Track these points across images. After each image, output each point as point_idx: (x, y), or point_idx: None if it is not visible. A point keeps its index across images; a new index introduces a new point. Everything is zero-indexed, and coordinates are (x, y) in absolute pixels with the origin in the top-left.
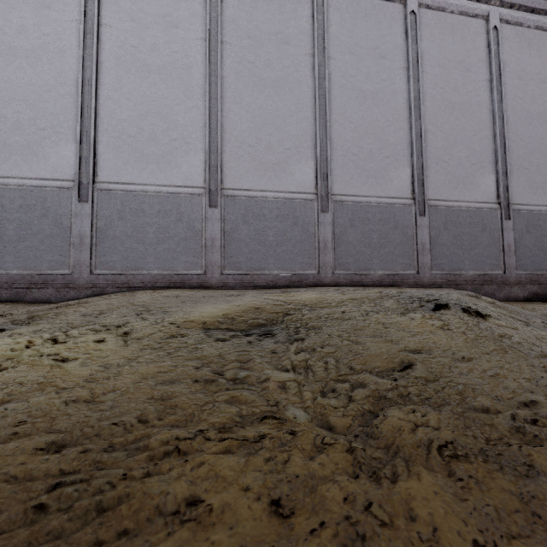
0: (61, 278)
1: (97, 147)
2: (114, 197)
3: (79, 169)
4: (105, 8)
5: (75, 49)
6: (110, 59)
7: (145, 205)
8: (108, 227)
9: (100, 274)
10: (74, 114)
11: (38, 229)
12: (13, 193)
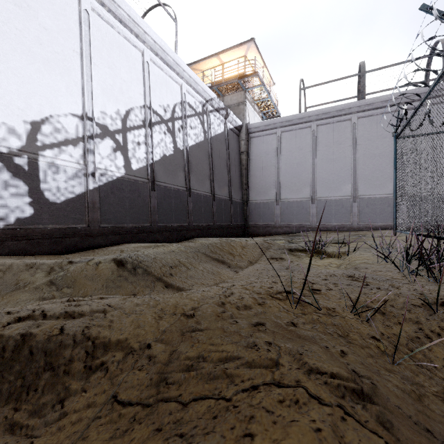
0: (348, 225)
1: (357, 184)
2: (364, 200)
3: (352, 192)
4: (358, 139)
5: (349, 155)
6: (361, 155)
7: (375, 202)
8: (362, 210)
9: (360, 224)
10: (349, 175)
11: (340, 211)
12: (333, 201)
